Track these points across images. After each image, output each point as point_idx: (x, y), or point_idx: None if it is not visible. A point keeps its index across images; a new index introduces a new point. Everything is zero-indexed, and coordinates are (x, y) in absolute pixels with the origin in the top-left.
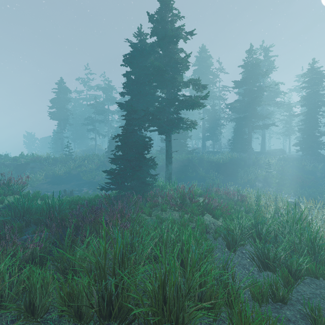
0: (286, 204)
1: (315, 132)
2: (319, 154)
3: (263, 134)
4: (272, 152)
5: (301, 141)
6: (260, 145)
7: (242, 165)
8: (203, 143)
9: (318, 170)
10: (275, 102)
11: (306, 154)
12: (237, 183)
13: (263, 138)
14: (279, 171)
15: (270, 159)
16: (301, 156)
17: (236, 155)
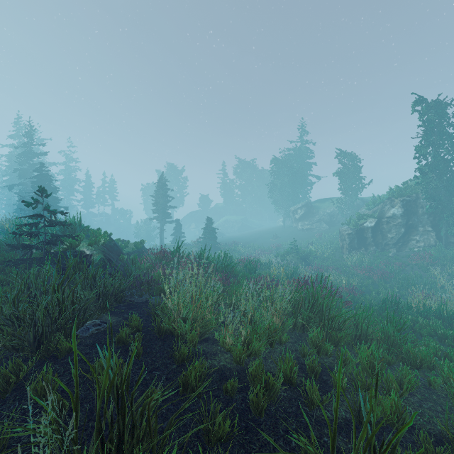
0: None
1: None
2: None
3: None
4: None
5: None
6: None
7: None
8: None
9: None
10: None
11: None
12: None
13: None
14: None
15: None
16: None
17: None
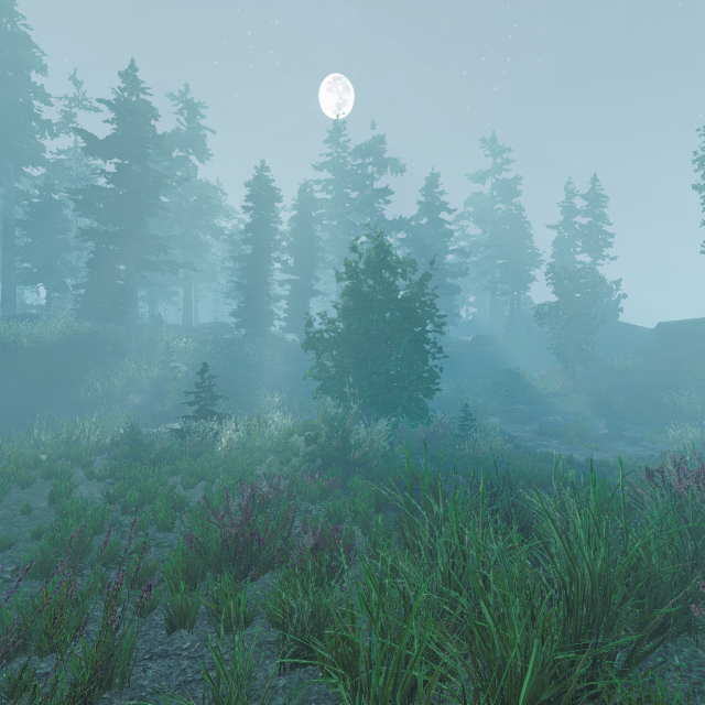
0: (100, 446)
1: (261, 293)
2: (267, 334)
3: (188, 289)
4: (209, 327)
5: (243, 308)
6: (182, 312)
7: (105, 353)
8: (8, 290)
9: (267, 363)
10: (213, 227)
11: (250, 332)
12: (76, 400)
13: (187, 297)
14: (196, 367)
15: (183, 341)
16: (245, 336)
17: (98, 329)
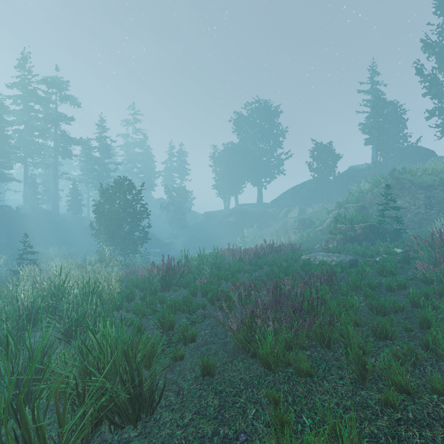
0: None
1: None
2: None
3: None
4: None
5: None
6: None
7: None
8: None
9: None
10: None
11: None
12: None
13: None
14: None
15: None
16: None
17: None
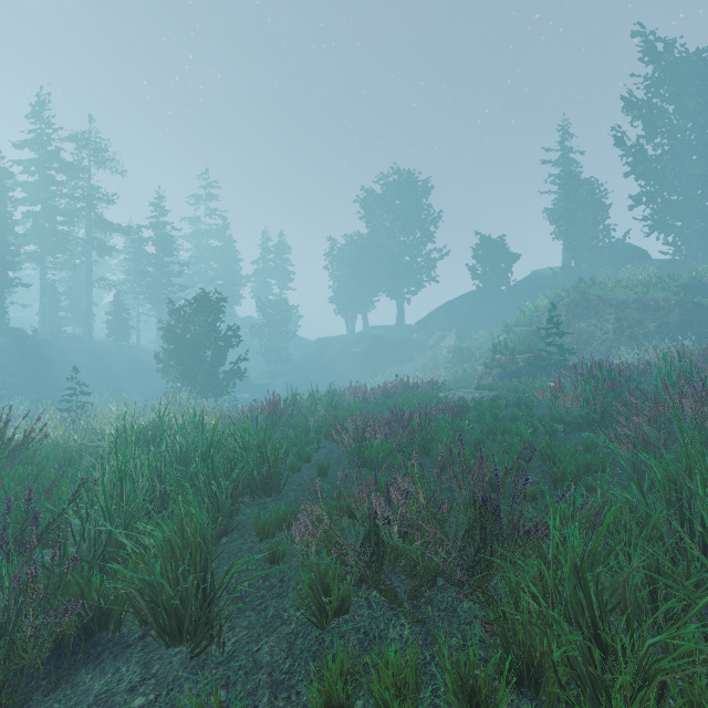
0: None
1: None
2: None
3: None
4: None
5: None
6: None
7: None
8: None
9: None
10: None
11: None
12: None
13: None
14: None
15: None
16: None
17: None
